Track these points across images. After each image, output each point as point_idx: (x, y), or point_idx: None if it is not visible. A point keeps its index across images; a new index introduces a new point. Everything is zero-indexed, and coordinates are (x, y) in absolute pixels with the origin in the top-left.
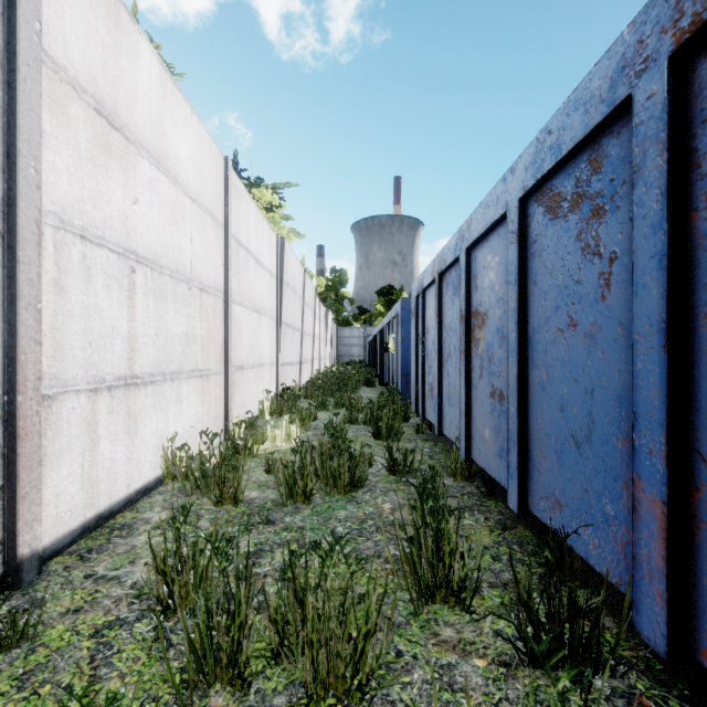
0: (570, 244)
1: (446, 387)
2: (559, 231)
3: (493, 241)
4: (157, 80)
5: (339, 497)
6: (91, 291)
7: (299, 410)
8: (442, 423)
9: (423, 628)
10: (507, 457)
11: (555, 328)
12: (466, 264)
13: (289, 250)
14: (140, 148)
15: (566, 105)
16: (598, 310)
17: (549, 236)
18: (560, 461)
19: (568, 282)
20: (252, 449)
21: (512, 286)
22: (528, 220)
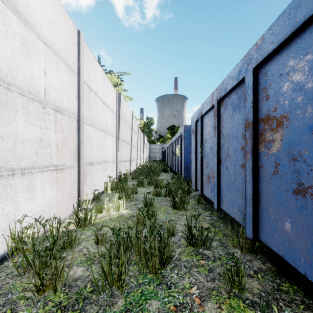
0: None
1: (225, 177)
2: None
3: (300, 42)
4: None
5: (151, 277)
6: None
7: (126, 189)
8: (220, 201)
9: None
10: None
11: None
12: (254, 81)
13: (124, 100)
14: None
15: None
16: None
17: None
18: None
19: None
20: (90, 220)
21: None
22: None
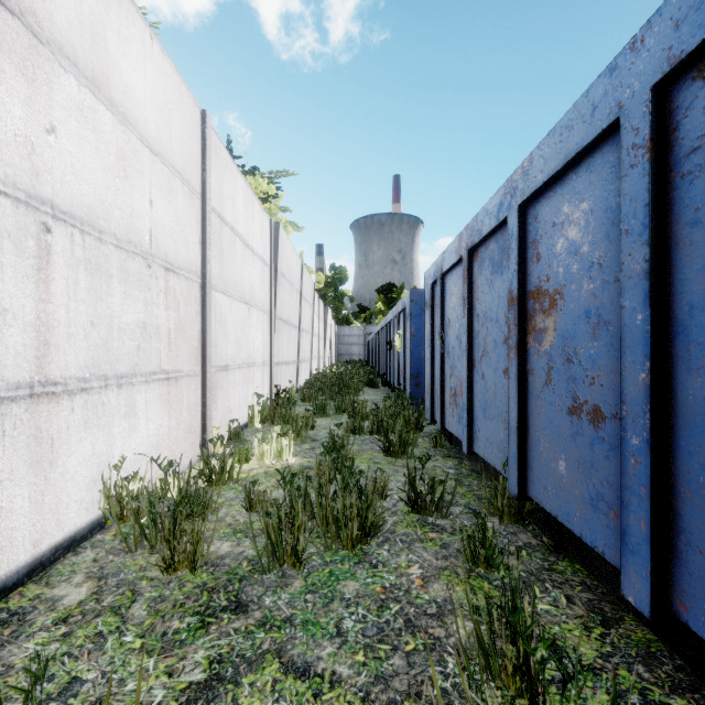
0: None
1: (480, 393)
2: None
3: (575, 181)
4: None
5: (345, 554)
6: None
7: (294, 418)
8: (472, 439)
9: None
10: (620, 517)
11: None
12: (520, 226)
13: (285, 237)
14: (61, 56)
15: None
16: None
17: None
18: None
19: None
20: (231, 472)
21: (633, 237)
22: (673, 119)
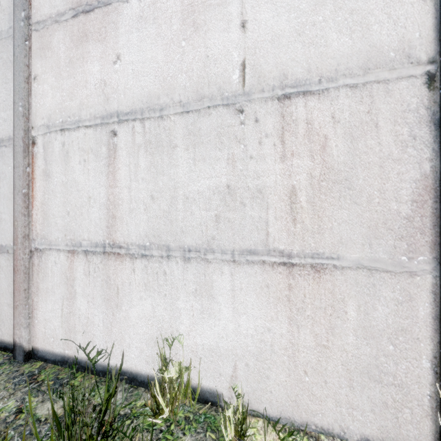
0: None
1: None
2: None
3: None
4: None
5: None
6: (70, 170)
7: None
8: None
9: None
10: None
11: None
12: None
13: None
14: None
15: None
16: None
17: None
18: None
19: None
20: None
21: None
22: None
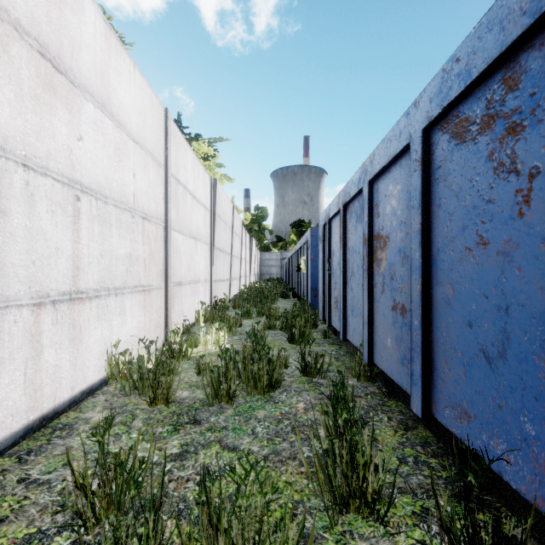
0: (480, 165)
1: (350, 300)
2: (467, 154)
3: (395, 172)
4: (101, 35)
5: (259, 397)
6: (34, 215)
7: (227, 318)
8: (346, 330)
9: (339, 542)
10: (410, 366)
11: (461, 247)
12: (369, 194)
13: (221, 189)
14: (85, 92)
15: (477, 29)
16: (514, 228)
17: (455, 161)
18: (468, 373)
19: (477, 202)
20: (186, 352)
21: (415, 210)
22: (432, 148)
